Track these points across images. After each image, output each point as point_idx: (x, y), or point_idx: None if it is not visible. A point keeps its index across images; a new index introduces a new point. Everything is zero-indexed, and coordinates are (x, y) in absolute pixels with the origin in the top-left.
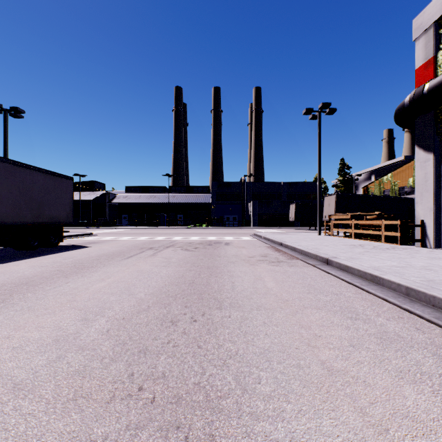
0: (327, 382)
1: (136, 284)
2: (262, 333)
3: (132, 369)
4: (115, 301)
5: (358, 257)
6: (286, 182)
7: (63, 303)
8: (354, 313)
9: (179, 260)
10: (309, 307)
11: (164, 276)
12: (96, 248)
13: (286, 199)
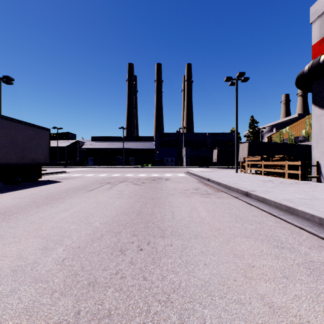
0: (271, 322)
1: (93, 214)
2: (201, 262)
3: (79, 305)
4: (74, 230)
5: (271, 190)
6: (210, 133)
7: (29, 232)
8: (279, 242)
9: (129, 192)
10: (239, 236)
11: (117, 206)
12: (66, 182)
13: (210, 146)
